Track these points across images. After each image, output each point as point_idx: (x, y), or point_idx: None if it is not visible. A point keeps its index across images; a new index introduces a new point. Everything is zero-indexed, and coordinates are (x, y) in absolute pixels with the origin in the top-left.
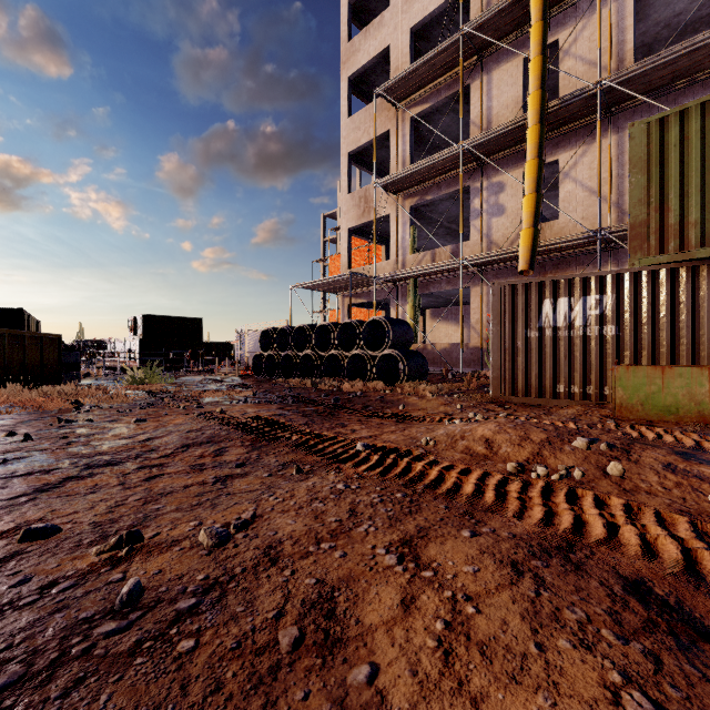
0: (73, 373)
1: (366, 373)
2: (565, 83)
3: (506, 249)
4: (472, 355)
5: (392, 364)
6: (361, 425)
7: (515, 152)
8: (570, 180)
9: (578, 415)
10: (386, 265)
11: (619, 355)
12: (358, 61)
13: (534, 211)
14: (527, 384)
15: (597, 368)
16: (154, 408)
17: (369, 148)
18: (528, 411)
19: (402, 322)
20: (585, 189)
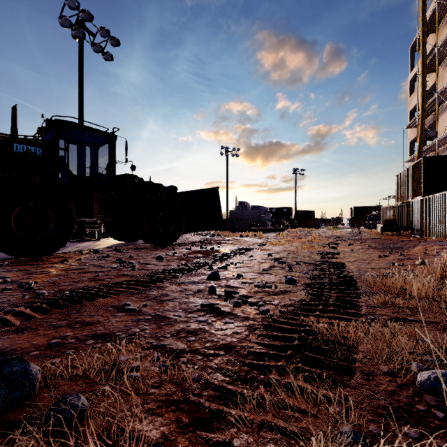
0: (318, 227)
1: None
2: None
3: None
4: None
5: None
6: None
7: (442, 148)
8: None
9: None
10: None
11: None
12: (411, 105)
13: None
14: None
15: None
16: None
17: None
18: None
19: None
20: None
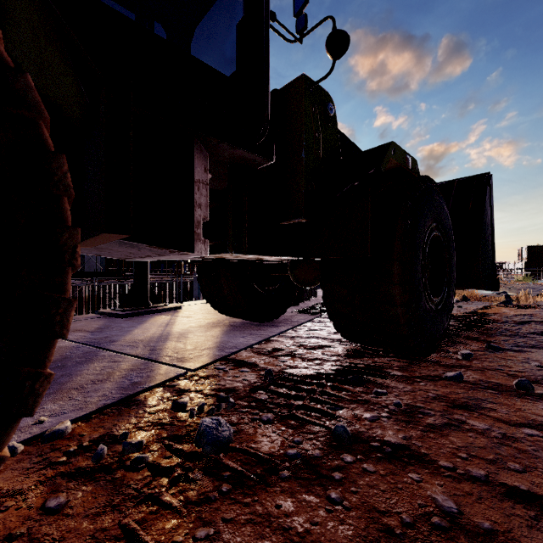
0: None
1: None
2: None
3: None
4: None
5: None
6: None
7: None
8: None
9: None
10: None
11: None
12: None
13: None
14: None
15: None
16: None
17: None
18: None
19: None
20: None
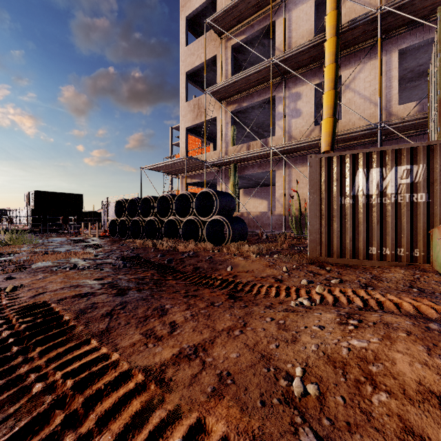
0: None
1: (198, 234)
2: (346, 18)
3: (306, 138)
4: (276, 220)
5: (218, 227)
6: (185, 310)
7: (309, 69)
8: (350, 90)
9: (411, 281)
10: (213, 154)
11: (429, 220)
12: (193, 5)
13: (333, 104)
14: (341, 246)
15: (408, 232)
16: None
17: (201, 70)
18: (353, 274)
19: (226, 194)
20: (361, 97)
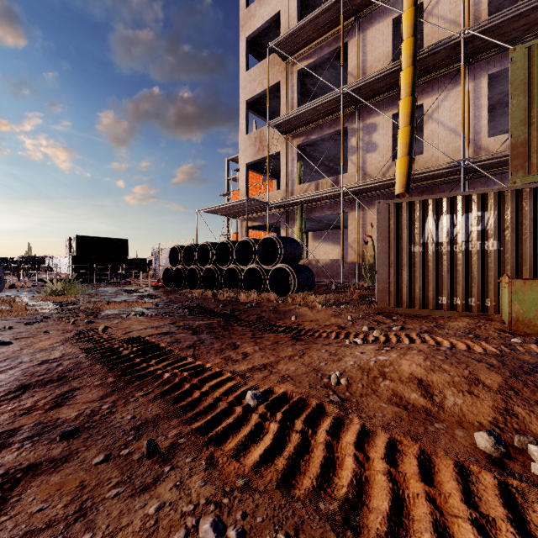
0: None
1: (261, 284)
2: (428, 39)
3: (381, 177)
4: (349, 269)
5: (283, 277)
6: (254, 346)
7: (386, 97)
8: (433, 121)
9: (472, 329)
10: (277, 194)
11: (500, 269)
12: (254, 24)
13: (408, 141)
14: (411, 296)
15: (479, 281)
16: (43, 323)
17: (263, 97)
18: (418, 323)
19: (292, 240)
20: (446, 128)
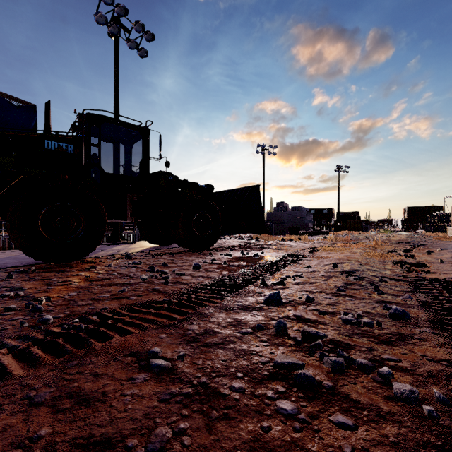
0: (366, 230)
1: None
2: None
3: None
4: None
5: None
6: None
7: None
8: None
9: None
10: None
11: None
12: None
13: None
14: None
15: None
16: None
17: None
18: None
19: None
20: None
